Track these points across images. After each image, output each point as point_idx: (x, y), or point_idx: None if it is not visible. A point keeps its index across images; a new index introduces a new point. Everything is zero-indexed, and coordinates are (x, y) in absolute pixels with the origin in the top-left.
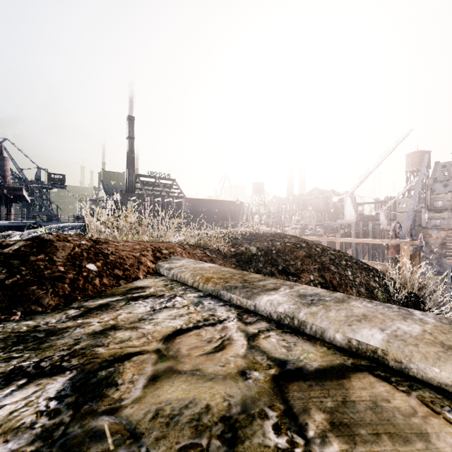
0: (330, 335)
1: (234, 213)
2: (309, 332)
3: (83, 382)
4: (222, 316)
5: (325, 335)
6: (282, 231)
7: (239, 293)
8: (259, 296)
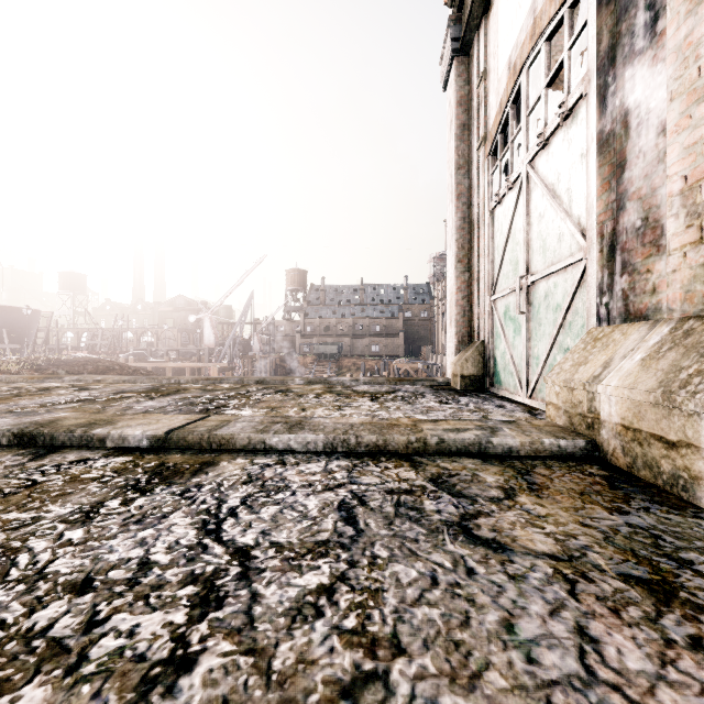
0: (89, 381)
1: (18, 329)
2: (84, 382)
3: (11, 388)
4: (48, 383)
5: (88, 381)
6: (114, 359)
7: (55, 378)
8: (65, 377)
